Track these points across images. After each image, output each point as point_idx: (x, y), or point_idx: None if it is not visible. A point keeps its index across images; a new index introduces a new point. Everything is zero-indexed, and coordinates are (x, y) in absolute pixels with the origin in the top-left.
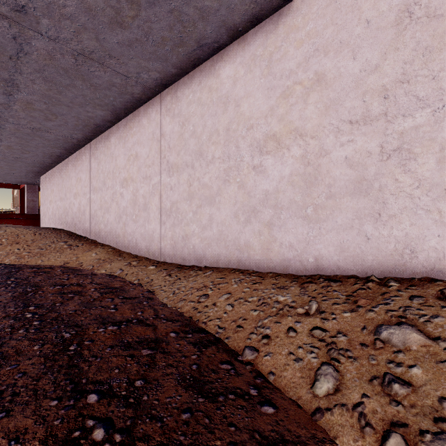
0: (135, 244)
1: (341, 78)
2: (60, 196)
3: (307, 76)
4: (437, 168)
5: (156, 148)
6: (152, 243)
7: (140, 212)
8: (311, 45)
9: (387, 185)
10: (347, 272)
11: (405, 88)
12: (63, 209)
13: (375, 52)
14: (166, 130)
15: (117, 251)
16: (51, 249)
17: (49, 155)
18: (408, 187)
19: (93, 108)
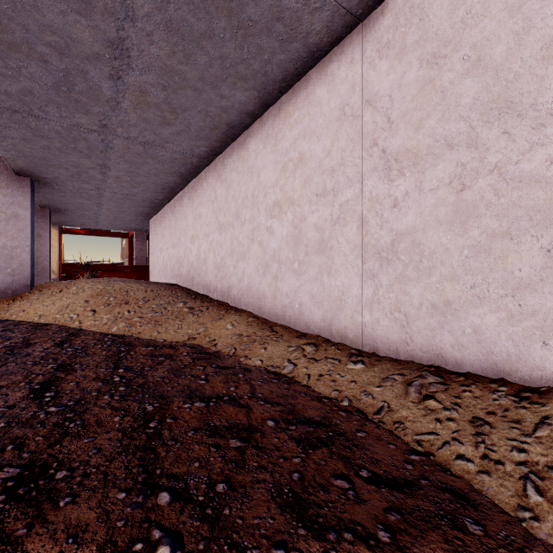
0: (298, 313)
1: None
2: (173, 241)
3: None
4: None
5: (350, 132)
6: (340, 313)
7: (309, 256)
8: None
9: None
10: None
11: None
12: (177, 258)
13: None
14: (378, 89)
15: (262, 321)
16: (167, 314)
17: (161, 188)
18: None
19: (232, 87)
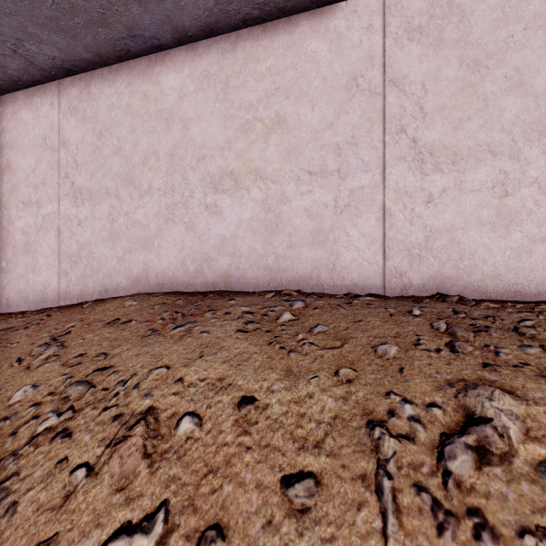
0: None
1: (19, 170)
2: None
3: (3, 161)
4: (56, 241)
5: None
6: None
7: None
8: (5, 138)
9: (38, 249)
10: (22, 308)
11: (45, 188)
12: None
13: (34, 160)
14: None
15: None
16: None
17: None
18: (46, 251)
19: None
